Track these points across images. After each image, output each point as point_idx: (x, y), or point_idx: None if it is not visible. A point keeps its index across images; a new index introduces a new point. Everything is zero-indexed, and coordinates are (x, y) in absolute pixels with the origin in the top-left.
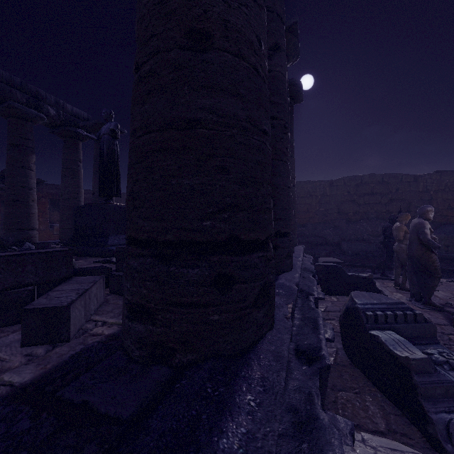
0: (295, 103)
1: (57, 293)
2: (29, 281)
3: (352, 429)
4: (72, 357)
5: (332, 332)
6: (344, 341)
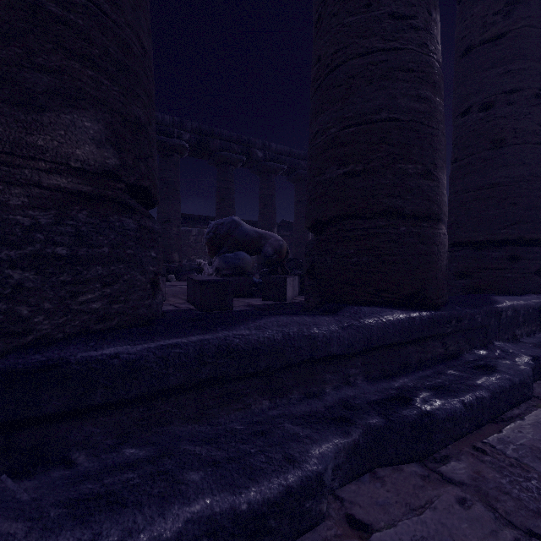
0: None
1: None
2: None
3: None
4: None
5: None
6: None
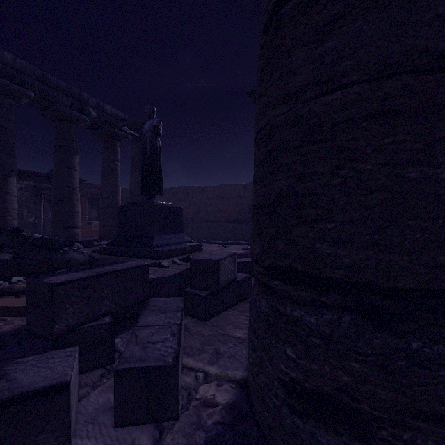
0: None
1: (146, 332)
2: (105, 310)
3: None
4: None
5: None
6: None
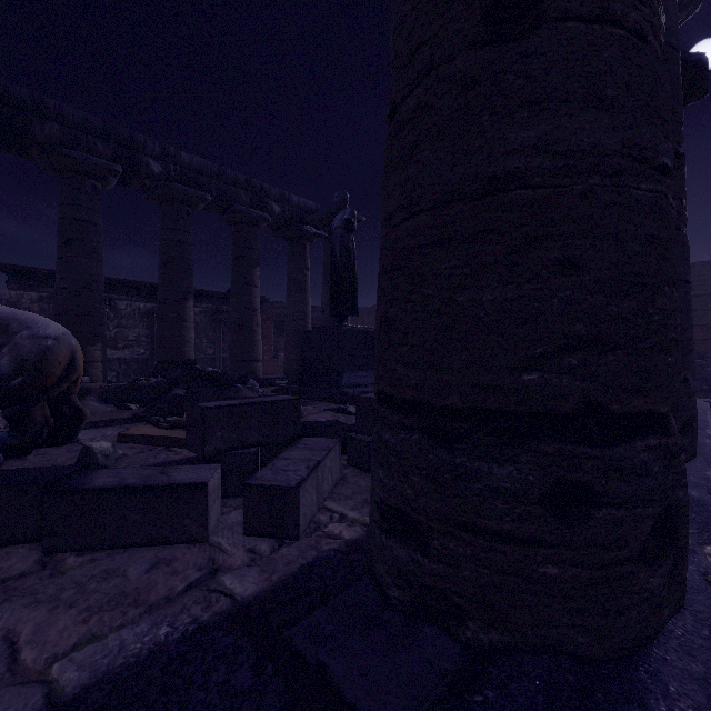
0: (686, 104)
1: (284, 463)
2: (252, 441)
3: None
4: (302, 569)
5: None
6: None
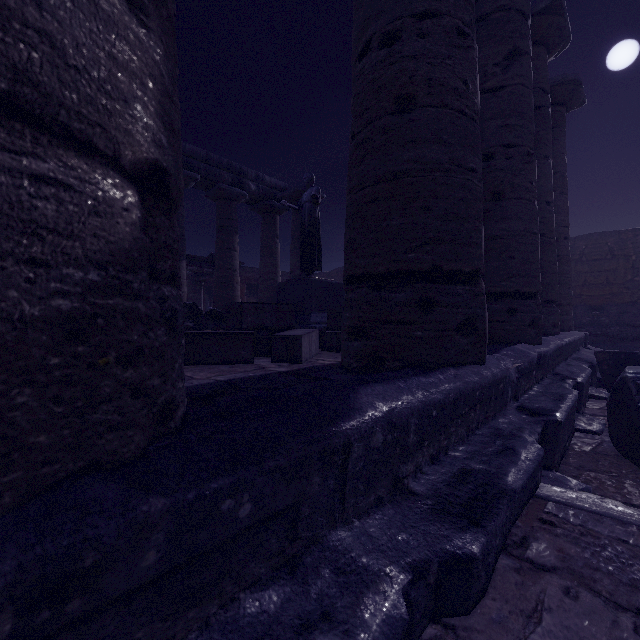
0: (569, 110)
1: (289, 332)
2: (267, 326)
3: (585, 489)
4: (307, 367)
5: (601, 426)
6: (610, 427)
